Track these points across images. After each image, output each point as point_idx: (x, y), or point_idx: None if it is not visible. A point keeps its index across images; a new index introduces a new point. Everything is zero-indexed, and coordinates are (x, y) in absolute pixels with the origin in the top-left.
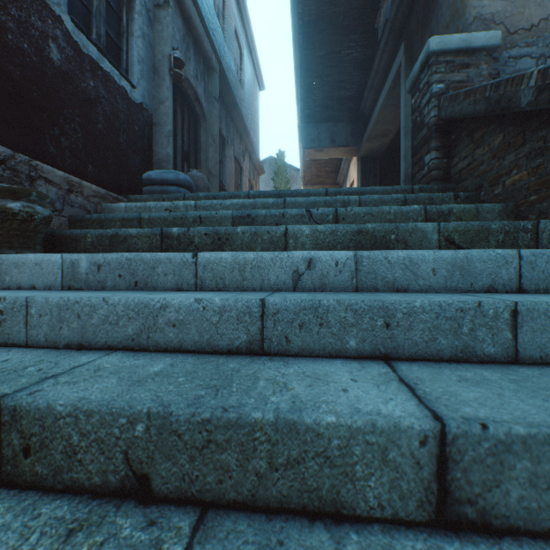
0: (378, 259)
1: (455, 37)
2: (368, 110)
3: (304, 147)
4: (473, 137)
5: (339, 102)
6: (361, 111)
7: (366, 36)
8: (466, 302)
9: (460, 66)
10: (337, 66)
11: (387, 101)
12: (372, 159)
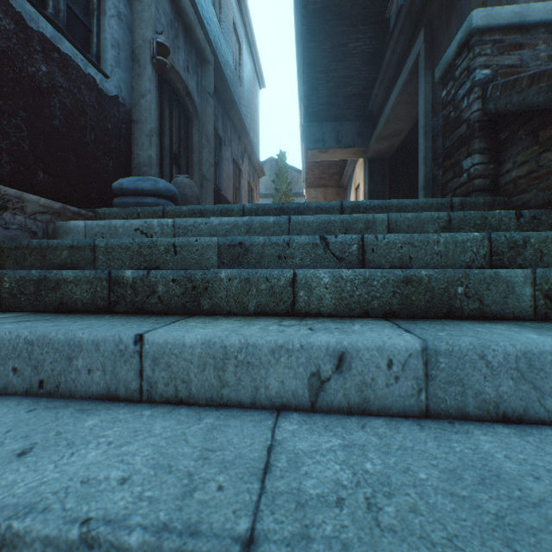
0: (468, 359)
1: (506, 9)
2: (377, 108)
3: (307, 148)
4: (539, 137)
5: (346, 100)
6: (369, 109)
7: (376, 27)
8: None
9: (511, 46)
10: (343, 60)
11: (400, 97)
12: (380, 161)
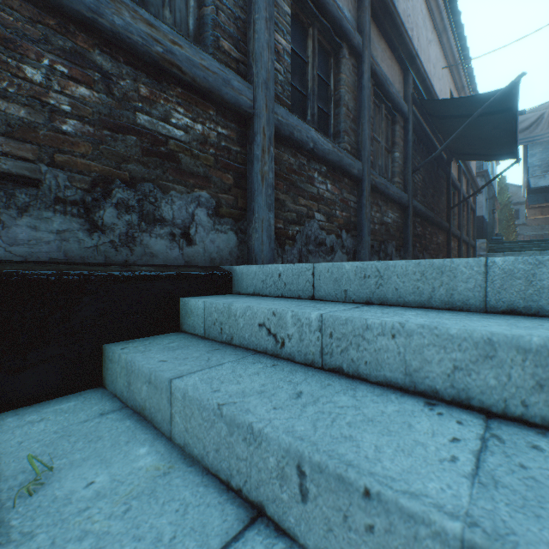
0: (542, 252)
1: None
2: None
3: (528, 204)
4: None
5: None
6: None
7: None
8: (547, 254)
9: None
10: None
11: None
12: None
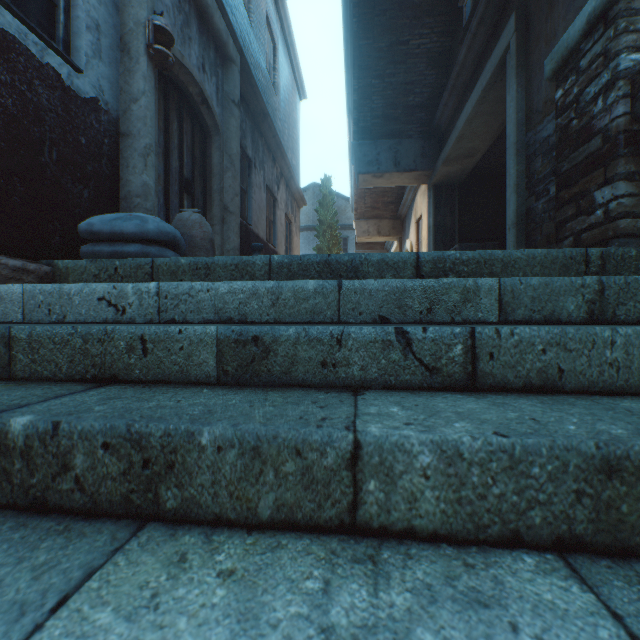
0: None
1: None
2: (446, 121)
3: (358, 171)
4: None
5: (406, 112)
6: (436, 123)
7: (445, 19)
8: None
9: None
10: (403, 62)
11: (479, 107)
12: (449, 187)
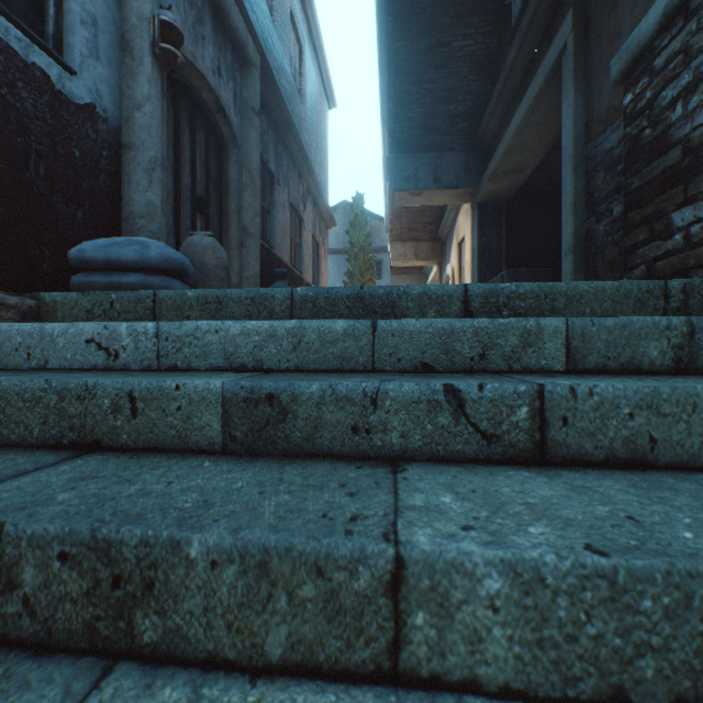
0: None
1: None
2: (492, 133)
3: (394, 189)
4: None
5: (447, 122)
6: (480, 134)
7: (491, 18)
8: None
9: None
10: (445, 66)
11: (530, 116)
12: (495, 206)
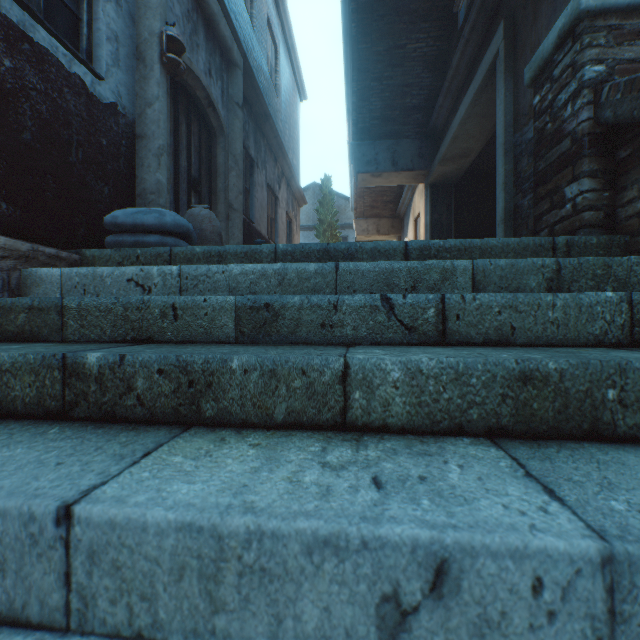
0: None
1: None
2: (441, 123)
3: (357, 171)
4: None
5: (403, 113)
6: (432, 124)
7: (440, 24)
8: None
9: (632, 34)
10: (401, 65)
11: (472, 109)
12: (445, 187)
